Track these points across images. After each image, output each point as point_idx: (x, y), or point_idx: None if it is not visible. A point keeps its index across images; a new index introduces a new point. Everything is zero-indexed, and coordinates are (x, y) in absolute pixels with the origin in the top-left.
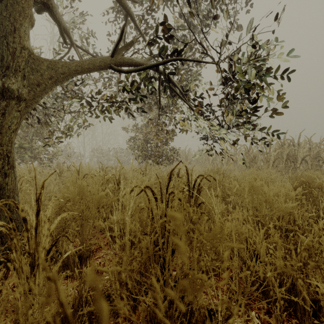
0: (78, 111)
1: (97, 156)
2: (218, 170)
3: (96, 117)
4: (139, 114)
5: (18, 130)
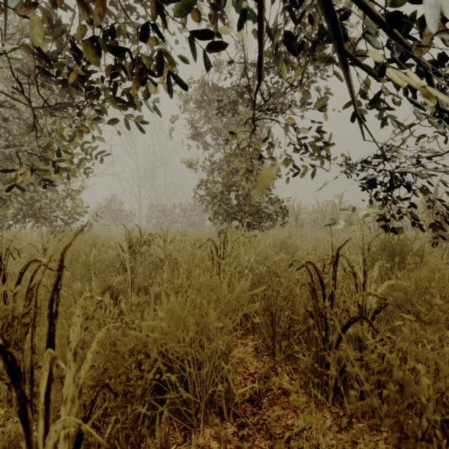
0: (64, 103)
1: (157, 216)
2: (405, 245)
3: (111, 121)
4: (220, 155)
5: (1, 168)
